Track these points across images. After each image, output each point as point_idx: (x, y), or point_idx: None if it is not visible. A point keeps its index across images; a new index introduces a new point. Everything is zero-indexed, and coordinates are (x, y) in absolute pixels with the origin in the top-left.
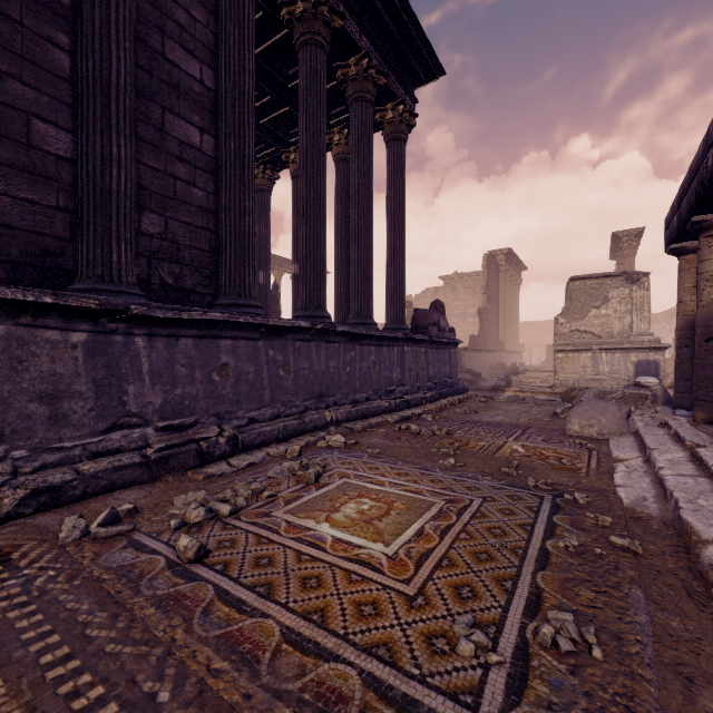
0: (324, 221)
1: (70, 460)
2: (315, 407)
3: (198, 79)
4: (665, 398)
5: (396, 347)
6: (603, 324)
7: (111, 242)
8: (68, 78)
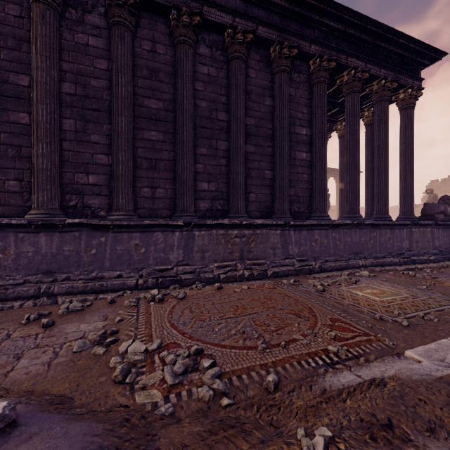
0: (358, 171)
1: (277, 266)
2: (354, 258)
3: (305, 134)
4: None
5: (405, 229)
6: None
7: (284, 202)
8: (271, 155)
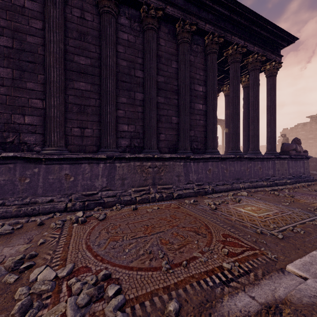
0: (239, 119)
1: (181, 189)
2: (236, 182)
3: (201, 91)
4: None
5: (270, 161)
6: None
7: (186, 141)
8: (177, 105)
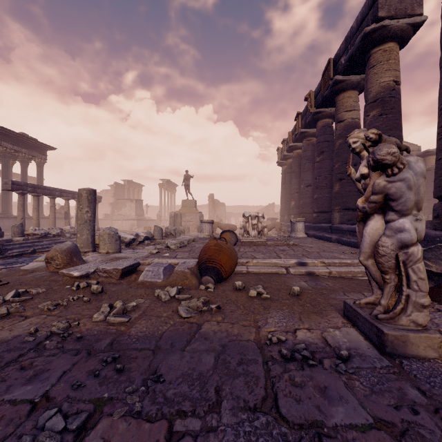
0: (9, 193)
1: None
2: (5, 232)
3: None
4: None
5: None
6: (125, 213)
7: None
8: None
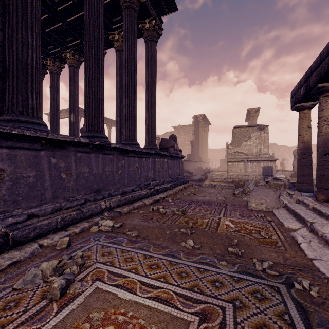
0: (103, 73)
1: None
2: (94, 199)
3: None
4: (289, 185)
5: (150, 158)
6: (248, 149)
7: None
8: None
